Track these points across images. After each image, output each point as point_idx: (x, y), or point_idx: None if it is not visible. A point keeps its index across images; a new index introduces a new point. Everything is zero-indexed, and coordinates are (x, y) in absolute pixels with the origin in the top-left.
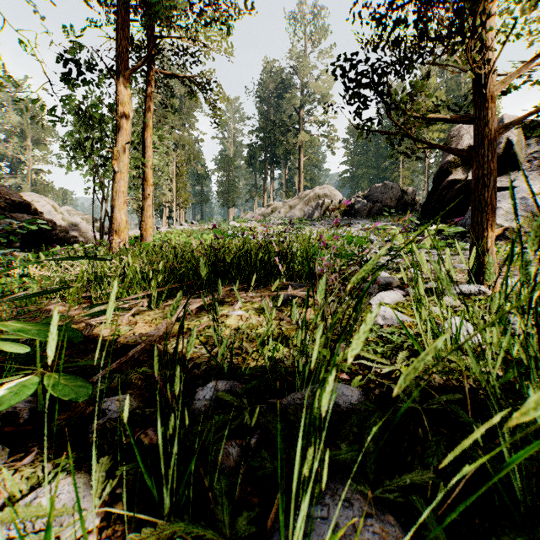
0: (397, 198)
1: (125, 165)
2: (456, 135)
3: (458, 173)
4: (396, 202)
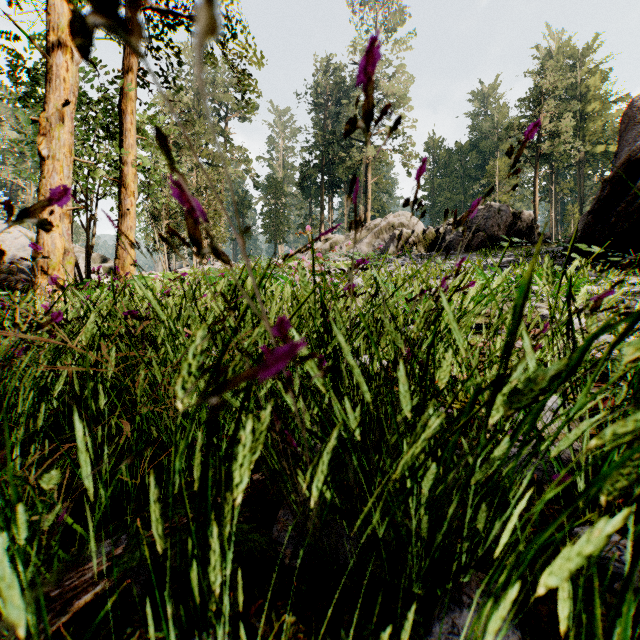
0: (508, 225)
1: (62, 147)
2: None
3: None
4: (506, 230)
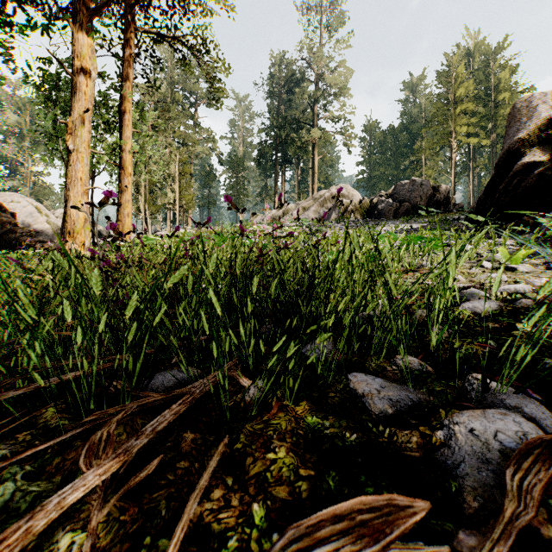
0: (428, 197)
1: (83, 142)
2: (526, 106)
3: (535, 154)
4: (427, 200)
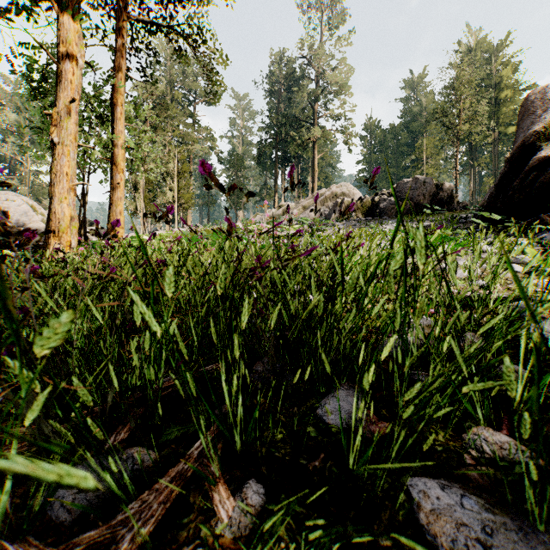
0: (431, 195)
1: (69, 135)
2: (540, 98)
3: None
4: (430, 199)
